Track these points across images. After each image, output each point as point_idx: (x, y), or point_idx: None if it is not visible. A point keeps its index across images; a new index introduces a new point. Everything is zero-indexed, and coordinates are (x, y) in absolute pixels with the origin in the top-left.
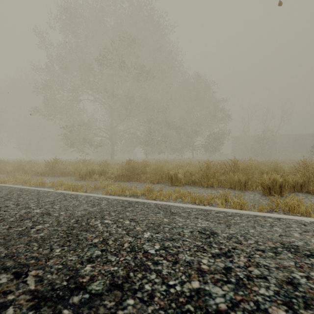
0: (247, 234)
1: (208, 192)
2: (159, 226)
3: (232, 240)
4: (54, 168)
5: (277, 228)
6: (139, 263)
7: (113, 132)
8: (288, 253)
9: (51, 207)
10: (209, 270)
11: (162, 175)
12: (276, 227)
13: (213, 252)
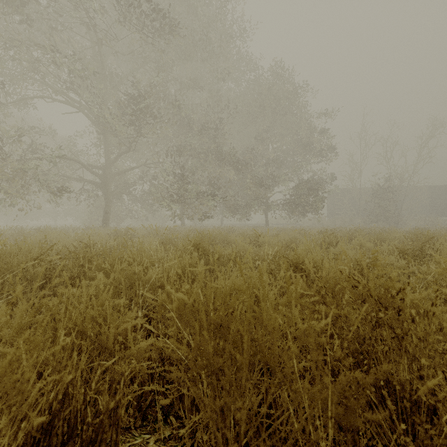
0: None
1: None
2: None
3: None
4: None
5: None
6: None
7: (107, 171)
8: None
9: None
10: None
11: None
12: None
13: None
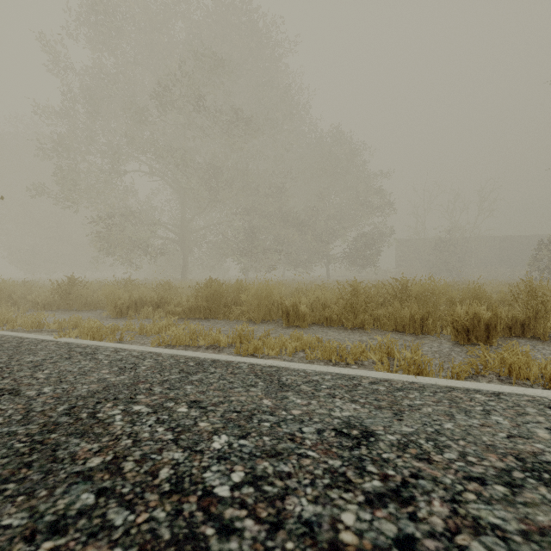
0: (440, 434)
1: (354, 338)
2: (251, 418)
3: (410, 451)
4: (68, 295)
5: (500, 418)
6: (183, 532)
7: (185, 230)
8: (540, 487)
9: (29, 375)
10: (360, 549)
11: (271, 308)
12: (496, 416)
13: (369, 490)
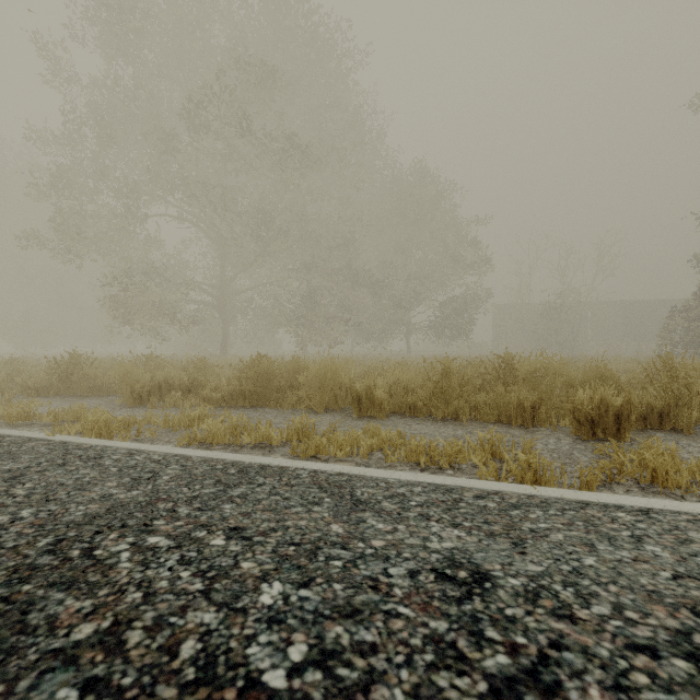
0: (580, 575)
1: (447, 432)
2: (315, 554)
3: (543, 603)
4: (70, 377)
5: (657, 548)
6: None
7: (225, 292)
8: None
9: (3, 491)
10: None
11: (337, 393)
12: (652, 545)
13: (492, 671)
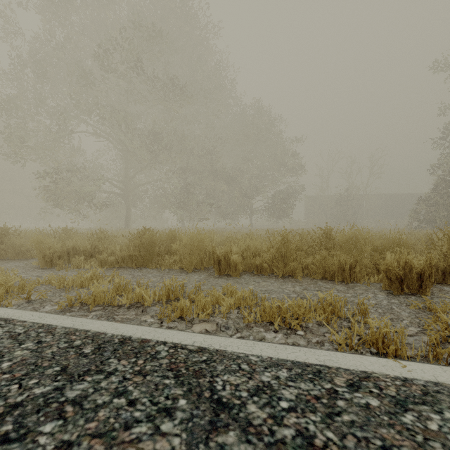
0: None
1: (288, 289)
2: None
3: None
4: None
5: None
6: None
7: (128, 185)
8: None
9: None
10: None
11: (203, 257)
12: None
13: None
